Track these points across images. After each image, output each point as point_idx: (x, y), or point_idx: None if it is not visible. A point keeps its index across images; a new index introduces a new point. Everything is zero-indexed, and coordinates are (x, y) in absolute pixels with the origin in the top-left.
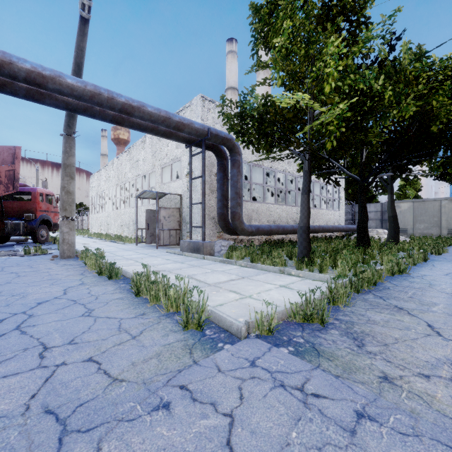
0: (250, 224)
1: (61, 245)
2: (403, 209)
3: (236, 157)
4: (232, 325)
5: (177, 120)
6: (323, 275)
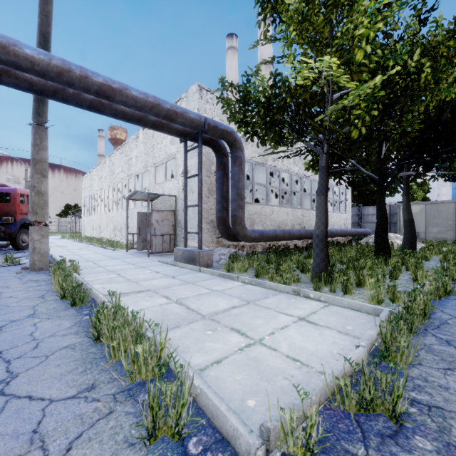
0: (252, 228)
1: (31, 255)
2: (415, 212)
3: (238, 153)
4: (236, 436)
5: (168, 107)
6: (354, 302)
